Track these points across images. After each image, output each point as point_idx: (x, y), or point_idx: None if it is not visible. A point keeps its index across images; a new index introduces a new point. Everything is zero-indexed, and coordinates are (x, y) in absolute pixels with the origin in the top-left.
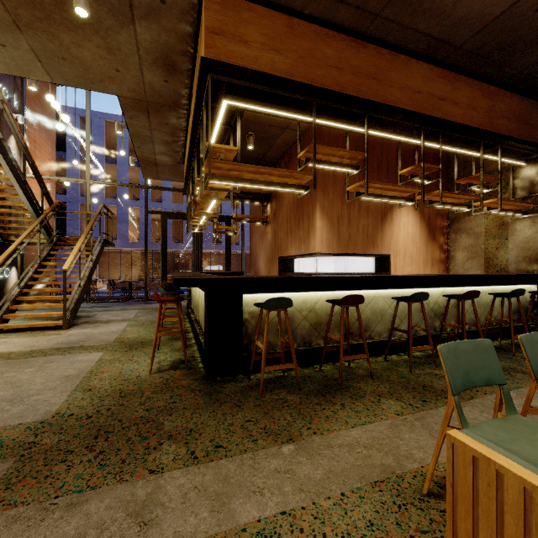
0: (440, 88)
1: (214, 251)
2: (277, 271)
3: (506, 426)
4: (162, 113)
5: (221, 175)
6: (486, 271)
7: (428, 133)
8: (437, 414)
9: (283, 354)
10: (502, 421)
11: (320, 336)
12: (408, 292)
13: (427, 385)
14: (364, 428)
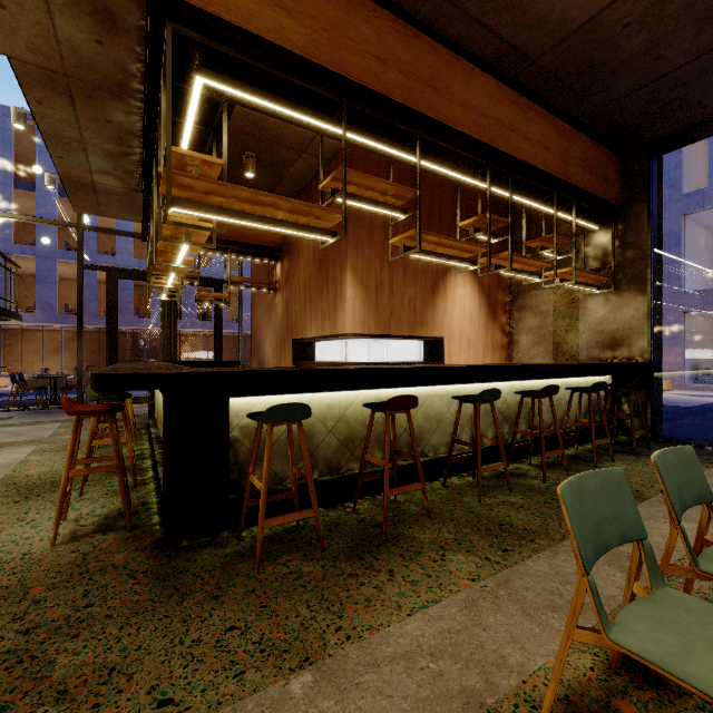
0: (510, 115)
1: (200, 331)
2: (291, 360)
3: (662, 616)
4: (98, 100)
5: (193, 201)
6: (554, 359)
7: (494, 174)
8: (526, 571)
9: (297, 492)
10: (651, 605)
11: (354, 457)
12: (472, 389)
13: (504, 522)
14: (427, 614)
